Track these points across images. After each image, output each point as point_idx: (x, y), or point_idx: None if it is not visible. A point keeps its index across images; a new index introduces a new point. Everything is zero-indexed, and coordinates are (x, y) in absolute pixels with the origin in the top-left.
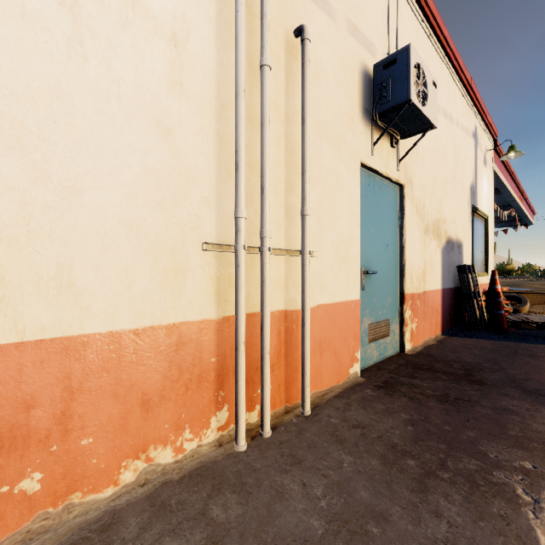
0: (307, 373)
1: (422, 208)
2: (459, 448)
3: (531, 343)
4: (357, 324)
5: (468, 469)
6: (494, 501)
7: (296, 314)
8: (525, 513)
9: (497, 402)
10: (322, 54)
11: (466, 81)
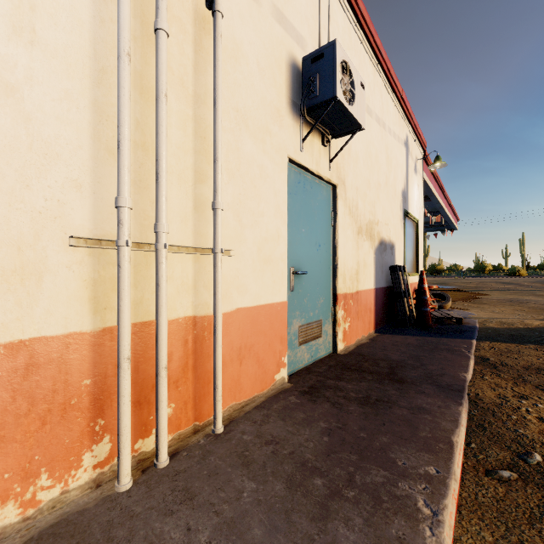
0: (219, 386)
1: (355, 209)
2: (370, 458)
3: (450, 338)
4: (284, 327)
5: (375, 483)
6: (394, 519)
7: (209, 320)
8: (423, 531)
9: (414, 401)
10: (242, 35)
11: (398, 91)
